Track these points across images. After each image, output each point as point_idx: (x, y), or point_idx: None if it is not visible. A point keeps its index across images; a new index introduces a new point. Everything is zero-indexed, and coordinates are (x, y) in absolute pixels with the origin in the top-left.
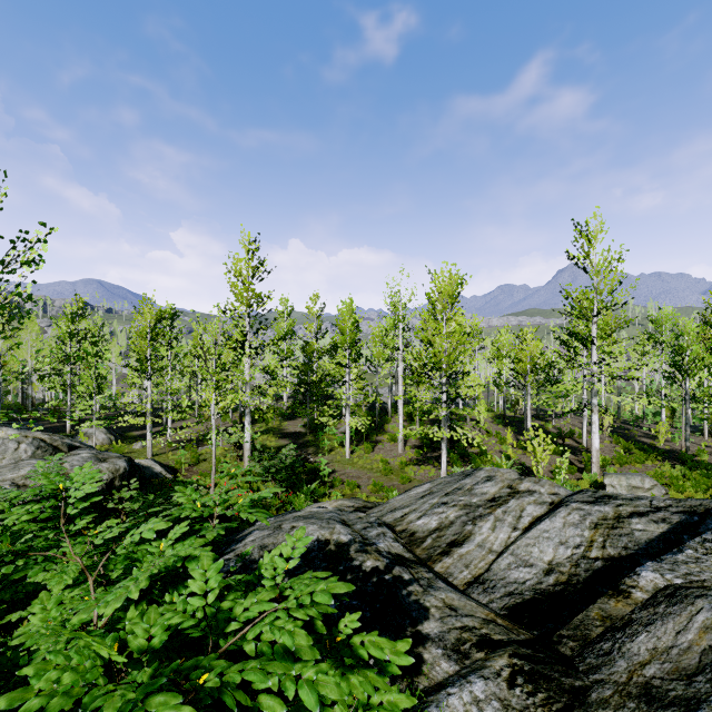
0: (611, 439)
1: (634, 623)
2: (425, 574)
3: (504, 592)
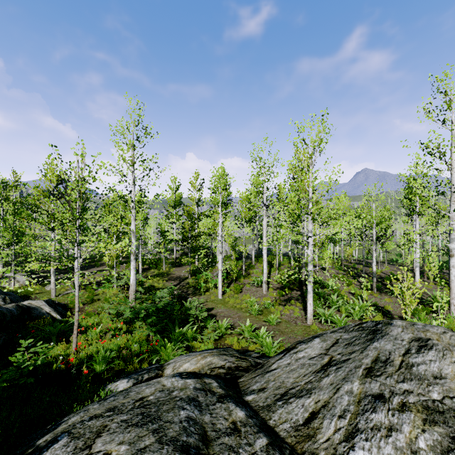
0: (433, 282)
1: None
2: None
3: None
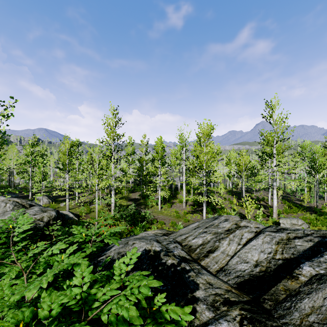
0: (281, 202)
1: (301, 293)
2: (196, 266)
3: (235, 275)
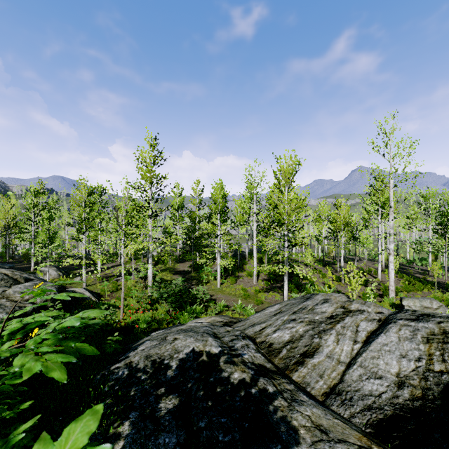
0: (396, 275)
1: None
2: (287, 386)
3: (363, 405)
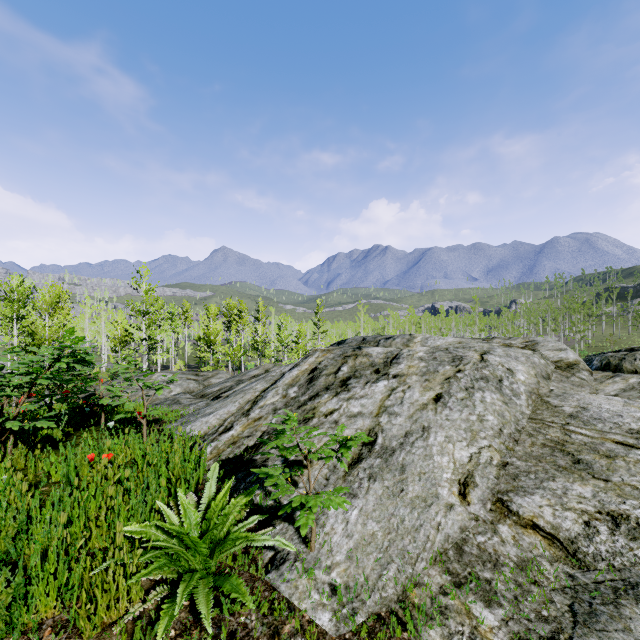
0: None
1: None
2: None
3: None
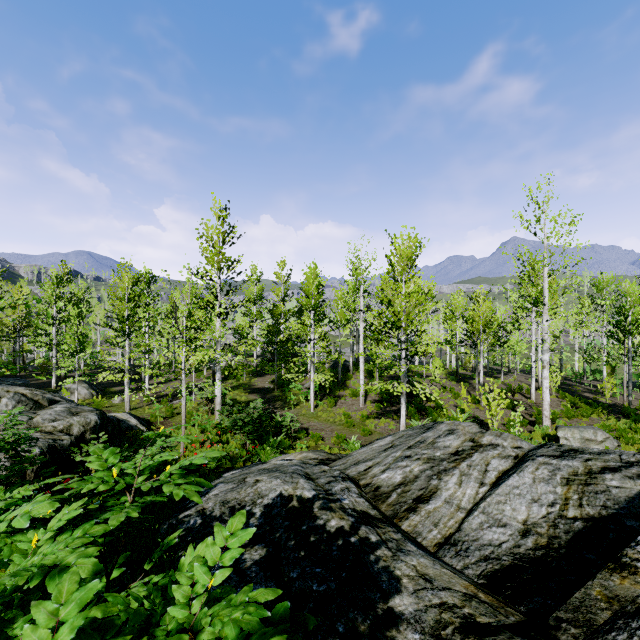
0: (557, 394)
1: None
2: (393, 535)
3: (479, 556)
